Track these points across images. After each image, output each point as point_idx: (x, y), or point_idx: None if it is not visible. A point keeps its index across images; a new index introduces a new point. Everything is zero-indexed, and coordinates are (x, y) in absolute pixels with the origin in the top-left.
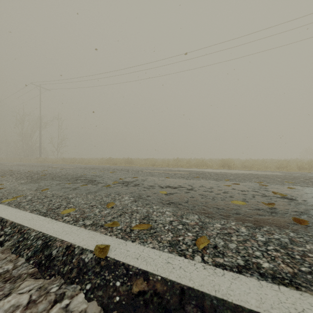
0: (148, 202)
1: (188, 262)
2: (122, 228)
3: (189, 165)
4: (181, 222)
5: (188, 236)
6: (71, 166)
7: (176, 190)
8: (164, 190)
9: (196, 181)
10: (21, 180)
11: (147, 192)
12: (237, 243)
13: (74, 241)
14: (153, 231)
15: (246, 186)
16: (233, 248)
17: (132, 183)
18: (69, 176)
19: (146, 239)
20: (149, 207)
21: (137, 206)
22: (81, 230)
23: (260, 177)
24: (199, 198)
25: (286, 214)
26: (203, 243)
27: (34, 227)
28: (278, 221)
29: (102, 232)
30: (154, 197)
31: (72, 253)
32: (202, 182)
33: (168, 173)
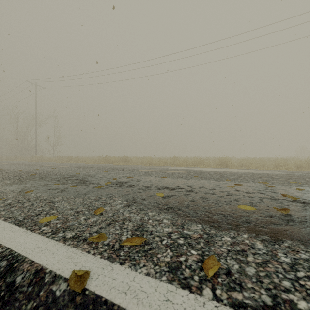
0: (143, 207)
1: (195, 300)
2: (110, 242)
3: (186, 164)
4: (181, 234)
5: (192, 255)
6: (65, 164)
7: (174, 192)
8: (161, 192)
9: (195, 181)
10: (7, 180)
11: (143, 194)
12: (256, 266)
13: (46, 263)
14: (147, 248)
15: (250, 187)
16: (251, 274)
17: (126, 183)
18: (60, 176)
19: (139, 261)
20: (144, 213)
21: (130, 212)
22: (58, 245)
23: (262, 177)
24: (201, 202)
25: (306, 223)
26: (213, 268)
27: (2, 241)
28: (298, 232)
29: (84, 248)
30: (150, 200)
31: (40, 282)
32: (202, 183)
33: (165, 172)
